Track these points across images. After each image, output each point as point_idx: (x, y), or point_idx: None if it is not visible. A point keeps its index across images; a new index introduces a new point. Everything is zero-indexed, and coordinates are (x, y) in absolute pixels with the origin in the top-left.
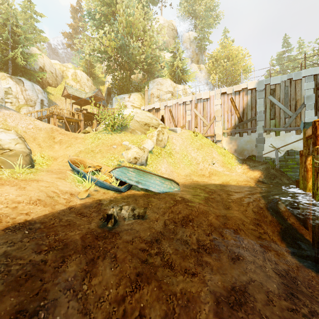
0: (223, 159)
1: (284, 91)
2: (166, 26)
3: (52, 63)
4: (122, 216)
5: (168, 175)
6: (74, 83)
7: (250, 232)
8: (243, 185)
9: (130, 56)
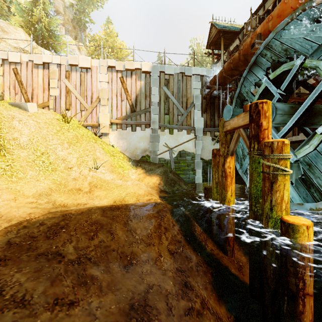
0: (111, 161)
1: (177, 85)
2: None
3: None
4: None
5: None
6: None
7: None
8: (147, 202)
9: None
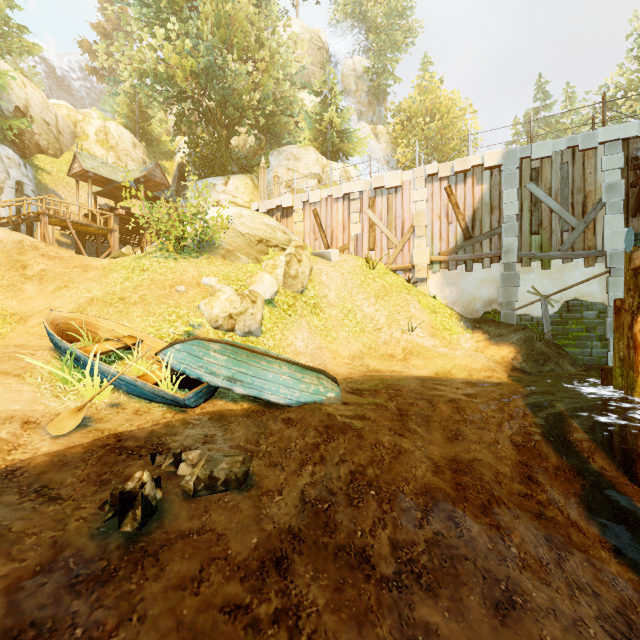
0: (432, 320)
1: (560, 173)
2: (307, 39)
3: (47, 101)
4: (179, 483)
5: (311, 358)
6: (101, 151)
7: (518, 502)
8: (484, 380)
9: (227, 93)
